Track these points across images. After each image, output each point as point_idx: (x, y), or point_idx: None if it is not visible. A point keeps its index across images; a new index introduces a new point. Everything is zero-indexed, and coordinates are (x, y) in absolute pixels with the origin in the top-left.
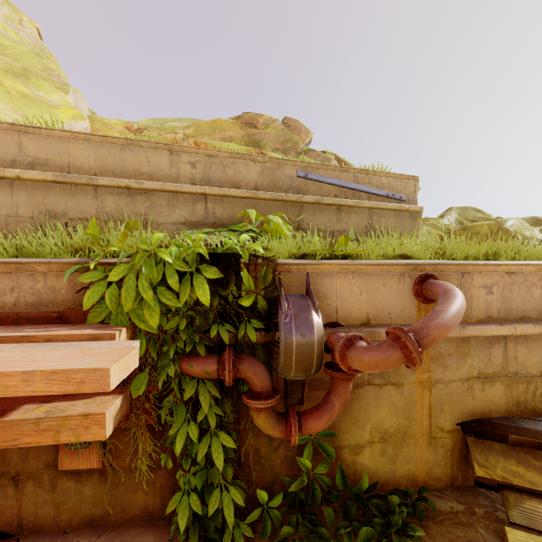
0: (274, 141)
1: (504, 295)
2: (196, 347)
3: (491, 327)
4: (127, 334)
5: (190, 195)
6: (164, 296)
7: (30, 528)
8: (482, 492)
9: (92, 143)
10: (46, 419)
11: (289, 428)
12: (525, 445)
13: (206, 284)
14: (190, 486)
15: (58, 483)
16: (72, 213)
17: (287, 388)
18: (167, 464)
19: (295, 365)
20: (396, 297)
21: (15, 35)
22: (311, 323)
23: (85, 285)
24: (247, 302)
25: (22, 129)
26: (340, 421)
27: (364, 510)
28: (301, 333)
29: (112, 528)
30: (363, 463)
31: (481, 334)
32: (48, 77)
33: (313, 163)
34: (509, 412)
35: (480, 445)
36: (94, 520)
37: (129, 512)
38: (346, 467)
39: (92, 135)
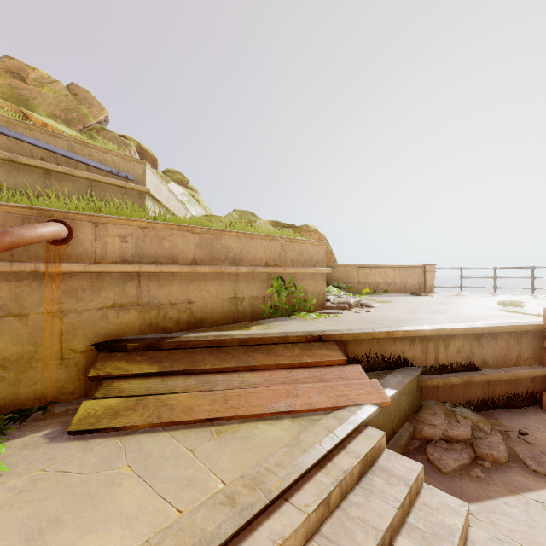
0: (53, 105)
1: (138, 244)
2: None
3: (118, 265)
4: None
5: None
6: None
7: None
8: None
9: None
10: None
11: None
12: (139, 350)
13: None
14: None
15: None
16: None
17: None
18: None
19: None
20: None
21: None
22: None
23: None
24: None
25: None
26: None
27: None
28: None
29: None
30: None
31: (108, 270)
32: None
33: (6, 116)
34: (143, 332)
35: (106, 357)
36: None
37: None
38: None
39: None
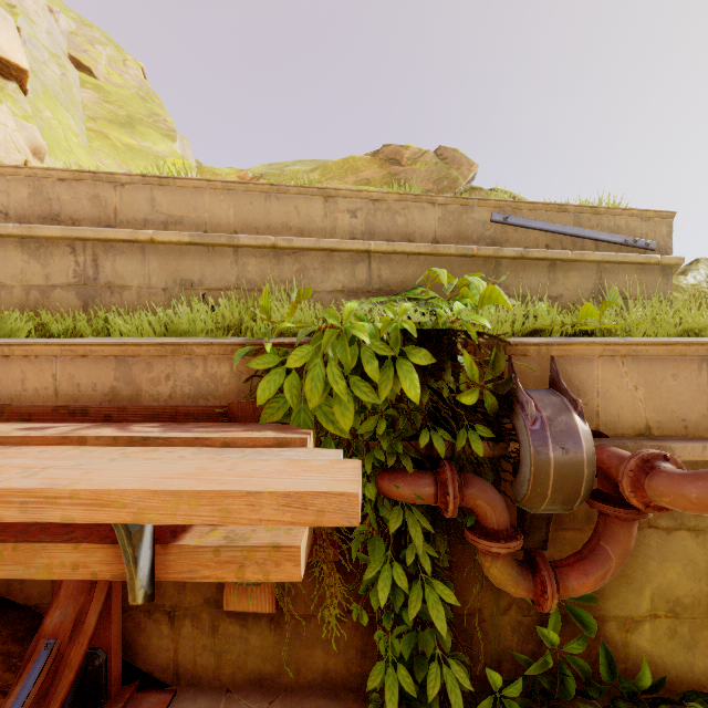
0: (425, 179)
1: None
2: (397, 460)
3: None
4: (313, 438)
5: (349, 253)
6: (359, 389)
7: (187, 679)
8: None
9: (232, 193)
10: (227, 548)
11: (539, 585)
12: None
13: (414, 372)
14: (394, 653)
15: (219, 625)
16: (209, 282)
17: (524, 524)
18: (360, 618)
19: (551, 493)
20: (695, 395)
21: (119, 79)
22: (575, 431)
23: (251, 373)
24: (470, 399)
25: (155, 181)
26: None
27: None
28: (561, 446)
29: (285, 693)
30: (640, 646)
31: None
32: (154, 124)
33: (515, 201)
34: None
35: None
36: (262, 679)
37: (305, 675)
38: (612, 648)
39: (232, 182)
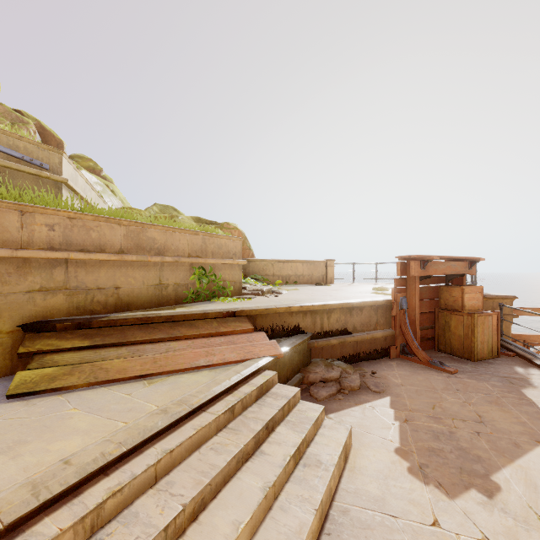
0: None
1: (66, 233)
2: None
3: (46, 252)
4: None
5: None
6: None
7: None
8: None
9: None
10: None
11: None
12: (69, 329)
13: None
14: None
15: None
16: None
17: None
18: None
19: None
20: None
21: None
22: None
23: None
24: None
25: None
26: None
27: None
28: None
29: None
30: None
31: (36, 256)
32: None
33: None
34: (70, 314)
35: (35, 336)
36: None
37: None
38: None
39: None
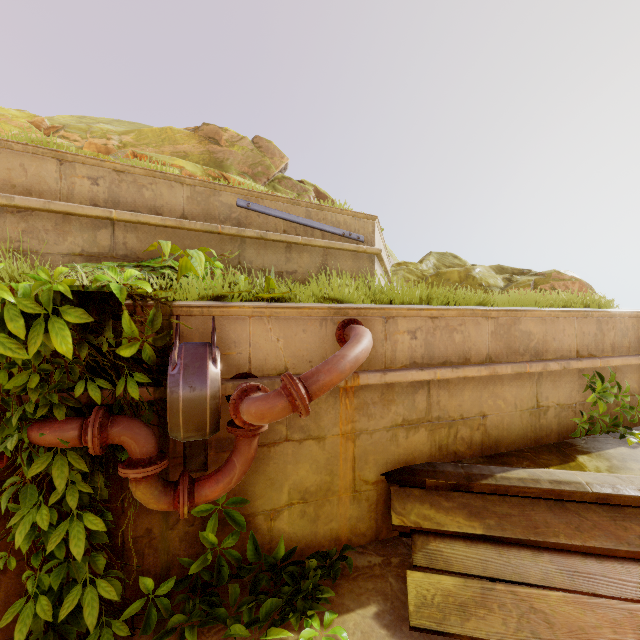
0: (242, 162)
1: (427, 340)
2: (54, 410)
3: (412, 372)
4: None
5: (89, 218)
6: (2, 346)
7: None
8: (404, 541)
9: None
10: None
11: (177, 498)
12: (440, 488)
13: (66, 329)
14: (43, 587)
15: None
16: None
17: (185, 452)
18: (8, 564)
19: (183, 423)
20: (318, 344)
21: None
22: (204, 373)
23: None
24: (129, 352)
25: None
26: (253, 484)
27: (276, 580)
28: (190, 385)
29: None
30: (281, 529)
31: (402, 379)
32: None
33: (257, 191)
34: (432, 458)
35: (401, 494)
36: None
37: None
38: (261, 535)
39: None
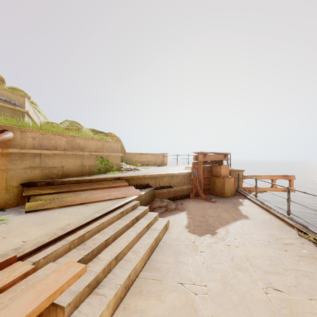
0: None
1: (40, 141)
2: None
3: (33, 150)
4: None
5: None
6: None
7: None
8: None
9: None
10: None
11: None
12: (43, 185)
13: None
14: None
15: None
16: None
17: None
18: None
19: None
20: None
21: None
22: None
23: None
24: None
25: None
26: None
27: None
28: None
29: None
30: None
31: (28, 152)
32: None
33: None
34: (42, 179)
35: (28, 189)
36: None
37: None
38: None
39: None
